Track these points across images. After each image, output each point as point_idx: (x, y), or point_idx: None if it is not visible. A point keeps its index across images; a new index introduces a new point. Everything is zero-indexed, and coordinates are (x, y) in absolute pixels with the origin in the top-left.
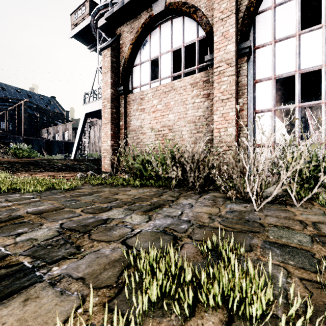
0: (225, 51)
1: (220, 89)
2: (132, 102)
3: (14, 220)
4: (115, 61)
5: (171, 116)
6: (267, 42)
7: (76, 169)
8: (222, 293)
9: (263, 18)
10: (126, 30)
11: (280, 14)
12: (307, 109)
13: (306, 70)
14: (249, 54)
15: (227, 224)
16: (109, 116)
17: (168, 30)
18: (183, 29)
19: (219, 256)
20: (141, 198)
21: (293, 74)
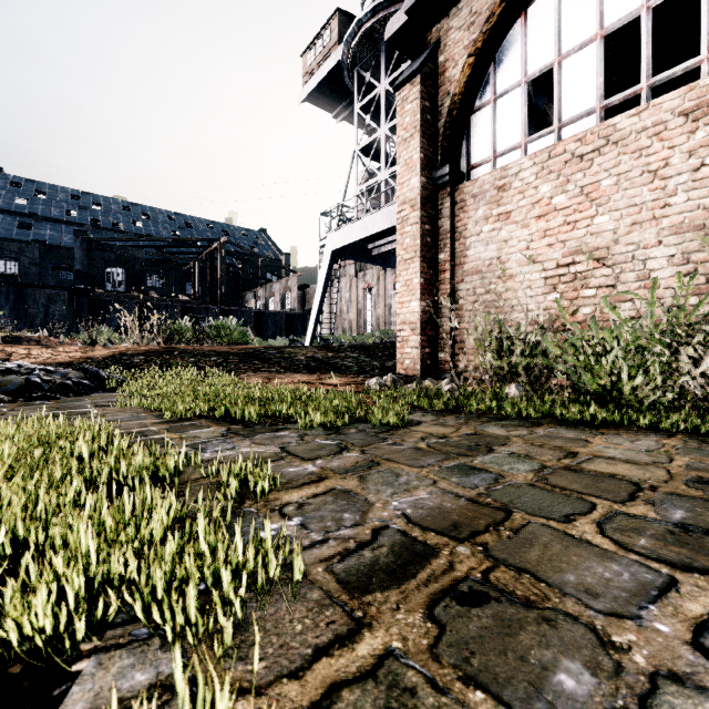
0: None
1: None
2: (470, 200)
3: (422, 567)
4: (429, 108)
5: (603, 220)
6: None
7: (340, 368)
8: None
9: None
10: (455, 25)
11: None
12: None
13: None
14: None
15: None
16: (416, 241)
17: None
18: None
19: None
20: None
21: None
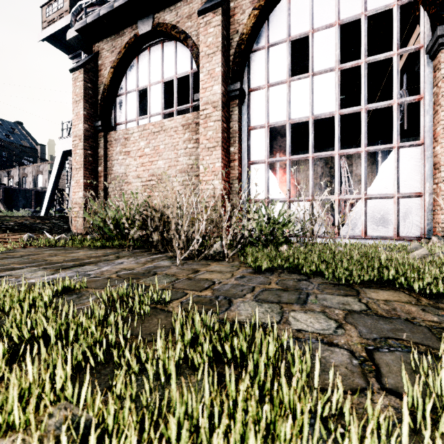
0: (212, 92)
1: (206, 136)
2: (114, 142)
3: None
4: (91, 88)
5: (161, 163)
6: (261, 85)
7: (34, 229)
8: (30, 306)
9: (257, 57)
10: (106, 48)
11: (273, 55)
12: (343, 159)
13: (296, 121)
14: (242, 97)
15: (123, 275)
16: (82, 159)
17: (158, 55)
18: (175, 56)
19: (67, 292)
20: (77, 259)
21: (284, 123)
